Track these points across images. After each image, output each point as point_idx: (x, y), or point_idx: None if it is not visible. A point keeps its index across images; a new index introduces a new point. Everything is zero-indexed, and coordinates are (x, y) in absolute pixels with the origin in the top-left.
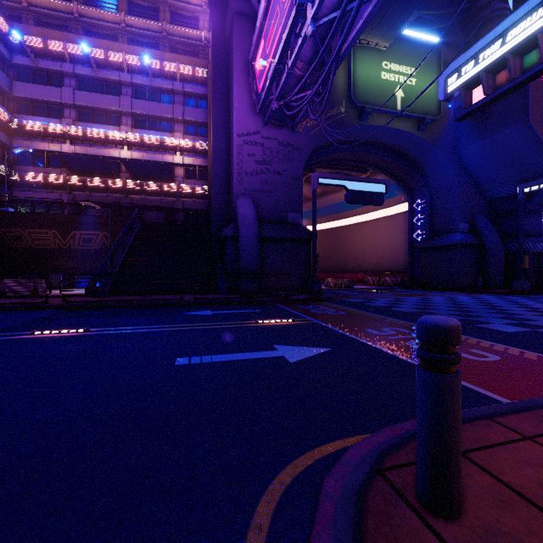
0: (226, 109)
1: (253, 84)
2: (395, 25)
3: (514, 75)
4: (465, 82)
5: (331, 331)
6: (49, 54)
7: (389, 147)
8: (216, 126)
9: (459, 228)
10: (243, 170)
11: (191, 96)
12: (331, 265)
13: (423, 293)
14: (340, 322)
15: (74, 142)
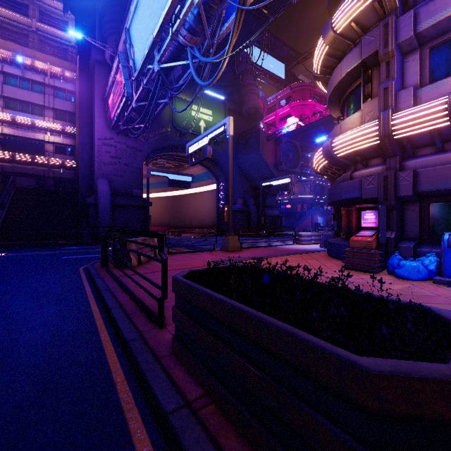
0: (90, 117)
1: (108, 111)
2: (194, 93)
3: (199, 158)
4: (192, 152)
5: None
6: None
7: None
8: (82, 127)
9: (238, 201)
10: (101, 161)
11: (60, 90)
12: (175, 221)
13: (214, 238)
14: None
15: None
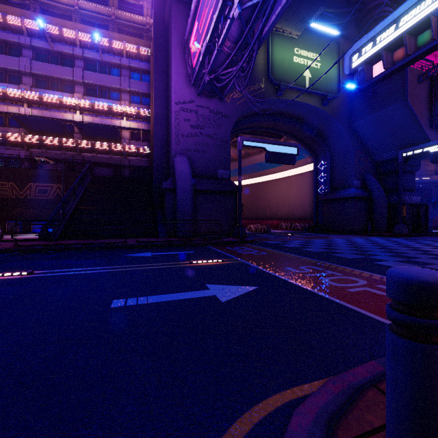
0: (165, 81)
1: (188, 60)
2: (305, 17)
3: (410, 52)
4: (367, 59)
5: (256, 270)
6: (8, 27)
7: (299, 118)
8: (157, 95)
9: (353, 184)
10: (179, 133)
11: (136, 70)
12: (252, 213)
13: (326, 236)
14: (263, 262)
15: (31, 106)
